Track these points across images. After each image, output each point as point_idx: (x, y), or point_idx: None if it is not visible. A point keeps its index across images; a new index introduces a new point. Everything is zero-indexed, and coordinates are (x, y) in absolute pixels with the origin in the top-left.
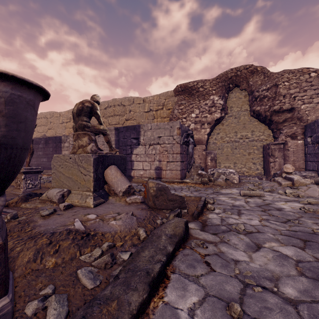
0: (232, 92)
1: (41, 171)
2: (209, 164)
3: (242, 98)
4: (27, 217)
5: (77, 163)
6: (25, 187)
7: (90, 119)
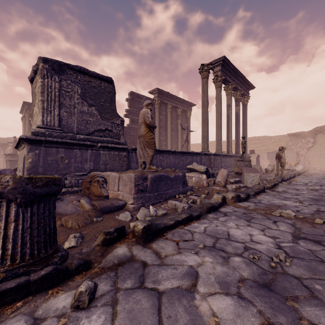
0: (318, 134)
1: None
2: (306, 164)
3: (323, 137)
4: None
5: None
6: None
7: None
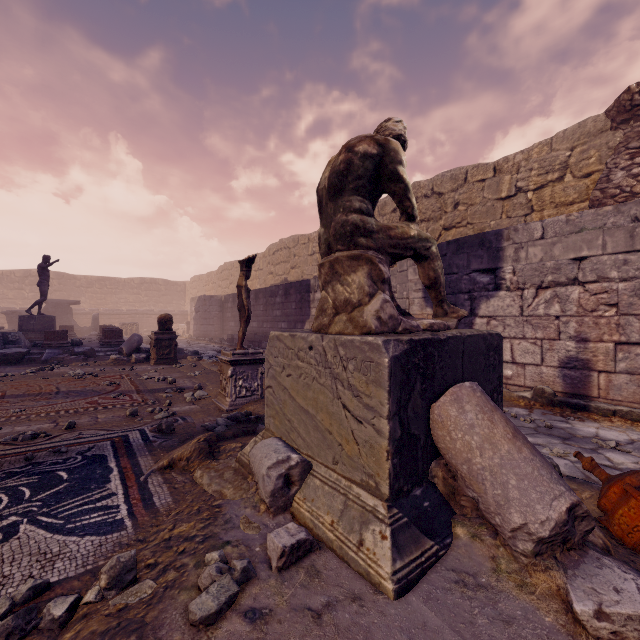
0: None
1: (262, 359)
2: None
3: None
4: (156, 588)
5: (330, 367)
6: (234, 395)
7: (373, 204)
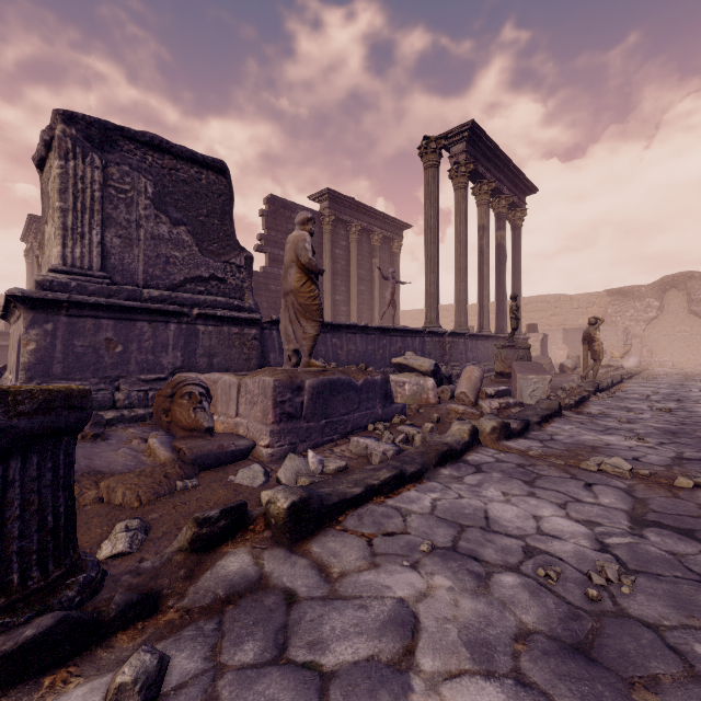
0: (669, 291)
1: None
2: (645, 355)
3: (680, 297)
4: None
5: None
6: None
7: None
